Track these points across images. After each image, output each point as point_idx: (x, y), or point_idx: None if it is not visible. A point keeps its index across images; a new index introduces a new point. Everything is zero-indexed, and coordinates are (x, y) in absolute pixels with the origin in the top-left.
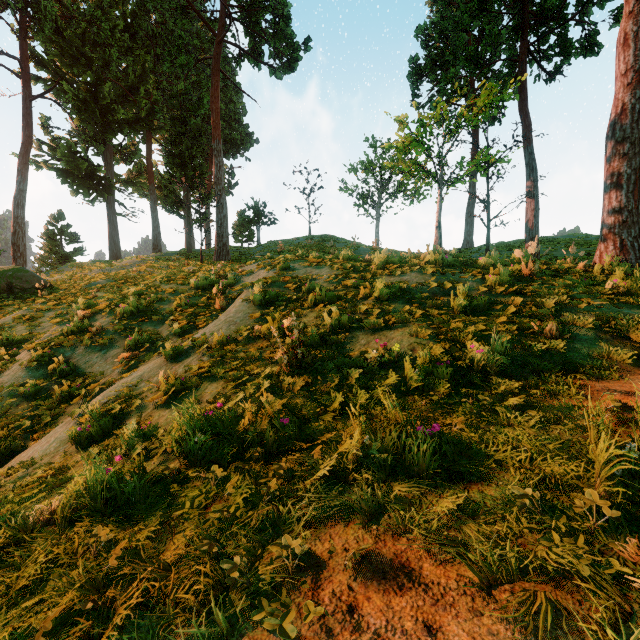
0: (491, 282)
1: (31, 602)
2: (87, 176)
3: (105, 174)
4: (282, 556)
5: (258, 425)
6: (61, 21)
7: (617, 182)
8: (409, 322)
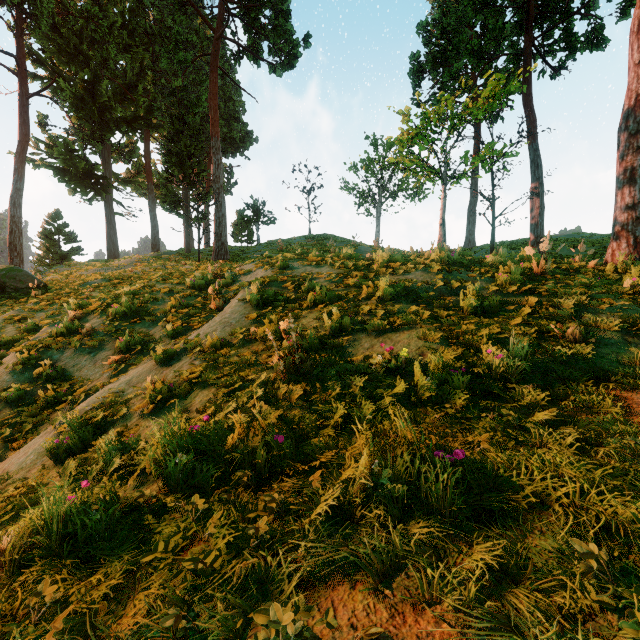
0: (501, 281)
1: None
2: (84, 175)
3: (103, 173)
4: None
5: (249, 443)
6: (58, 18)
7: (630, 177)
8: (416, 324)
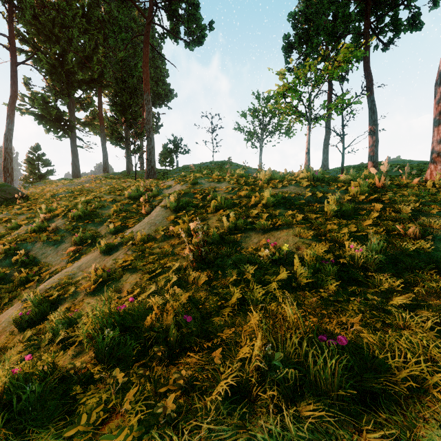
0: (353, 193)
1: None
2: (56, 119)
3: (69, 118)
4: None
5: (164, 321)
6: (37, 10)
7: None
8: (292, 224)
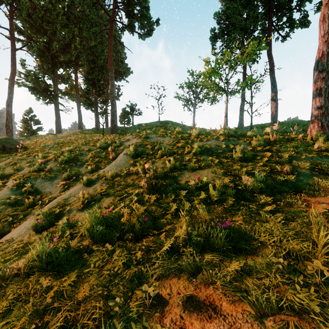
0: (254, 144)
1: (2, 323)
2: (44, 90)
3: (53, 89)
4: (143, 297)
5: (131, 221)
6: (31, 10)
7: (319, 92)
8: (211, 165)
